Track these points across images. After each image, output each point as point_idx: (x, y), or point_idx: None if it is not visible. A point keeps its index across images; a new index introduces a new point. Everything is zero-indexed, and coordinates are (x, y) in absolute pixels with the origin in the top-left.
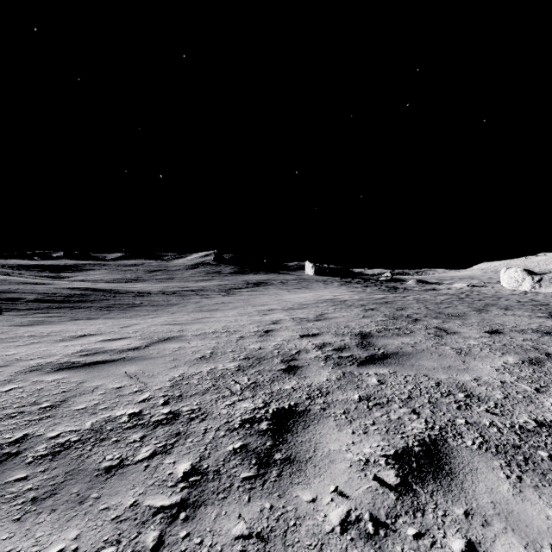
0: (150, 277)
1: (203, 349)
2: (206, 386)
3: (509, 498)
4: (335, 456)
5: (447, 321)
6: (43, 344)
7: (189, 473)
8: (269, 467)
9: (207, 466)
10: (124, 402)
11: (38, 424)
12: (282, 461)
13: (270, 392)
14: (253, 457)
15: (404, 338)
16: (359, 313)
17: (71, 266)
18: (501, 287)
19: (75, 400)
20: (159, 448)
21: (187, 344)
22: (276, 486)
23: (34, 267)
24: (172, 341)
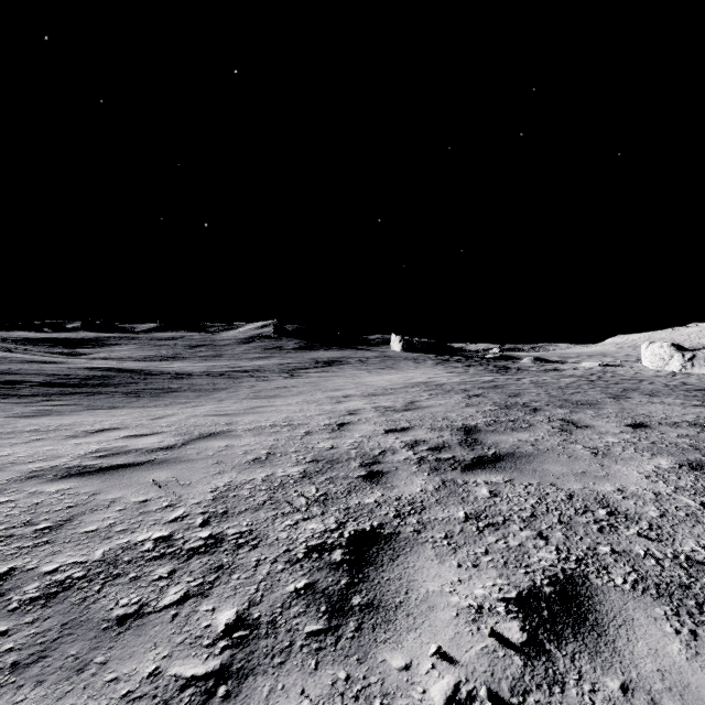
0: (192, 354)
1: (257, 449)
2: (260, 500)
3: (682, 663)
4: (435, 600)
5: (575, 411)
6: (48, 442)
7: (233, 626)
8: (344, 617)
9: (258, 614)
10: (149, 521)
11: (30, 553)
12: (362, 608)
13: (345, 507)
14: (322, 602)
15: (522, 434)
16: (460, 400)
17: (90, 340)
18: (642, 367)
19: (83, 519)
20: (194, 588)
21: (237, 442)
22: (354, 646)
23: (44, 341)
24: (218, 438)
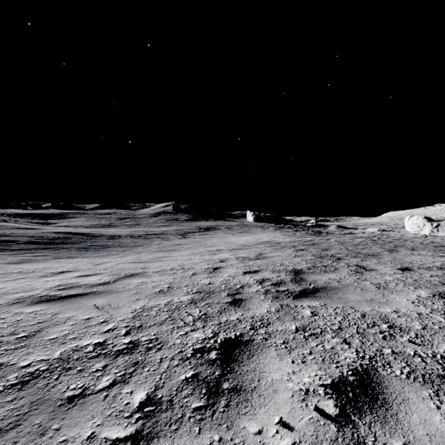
0: (121, 223)
1: (161, 284)
2: (163, 318)
3: (442, 429)
4: (277, 386)
5: (364, 259)
6: (28, 279)
7: (144, 403)
8: (218, 397)
9: (161, 395)
10: (91, 332)
11: (13, 354)
12: (230, 391)
13: (218, 322)
14: (203, 386)
15: (331, 274)
16: (291, 253)
17: (57, 215)
18: (406, 231)
19: (48, 330)
20: (119, 377)
21: (148, 279)
22: (224, 417)
23: (27, 215)
24: (136, 277)
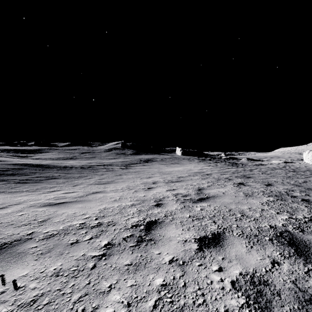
0: (81, 156)
1: None
2: None
3: None
4: None
5: None
6: None
7: None
8: None
9: None
10: None
11: None
12: None
13: None
14: None
15: None
16: (236, 189)
17: (36, 150)
18: (305, 163)
19: None
20: None
21: None
22: None
23: (13, 150)
24: None
